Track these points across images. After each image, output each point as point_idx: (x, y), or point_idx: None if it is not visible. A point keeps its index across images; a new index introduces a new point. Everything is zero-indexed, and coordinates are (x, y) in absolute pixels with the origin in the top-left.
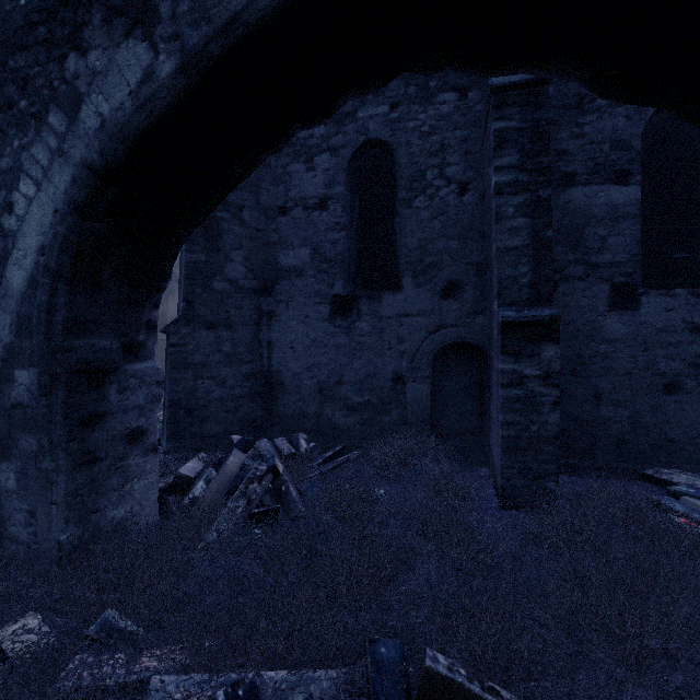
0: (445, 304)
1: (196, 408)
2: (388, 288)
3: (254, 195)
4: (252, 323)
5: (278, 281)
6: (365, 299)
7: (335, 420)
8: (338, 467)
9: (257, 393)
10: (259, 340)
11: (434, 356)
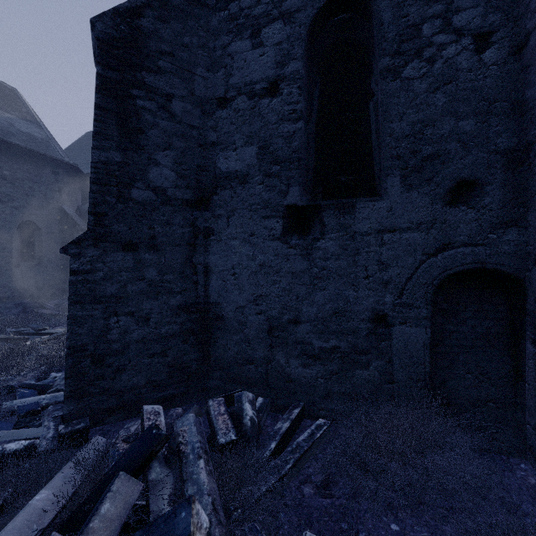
0: (453, 213)
1: (108, 354)
2: (360, 195)
3: (186, 82)
4: (184, 243)
5: (216, 191)
6: (331, 209)
7: (289, 370)
8: (301, 459)
9: (191, 330)
10: (194, 264)
11: (436, 287)
